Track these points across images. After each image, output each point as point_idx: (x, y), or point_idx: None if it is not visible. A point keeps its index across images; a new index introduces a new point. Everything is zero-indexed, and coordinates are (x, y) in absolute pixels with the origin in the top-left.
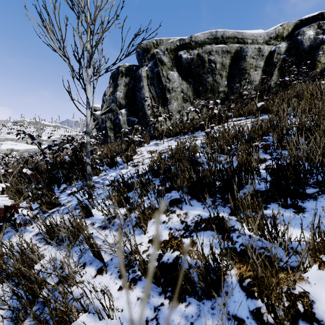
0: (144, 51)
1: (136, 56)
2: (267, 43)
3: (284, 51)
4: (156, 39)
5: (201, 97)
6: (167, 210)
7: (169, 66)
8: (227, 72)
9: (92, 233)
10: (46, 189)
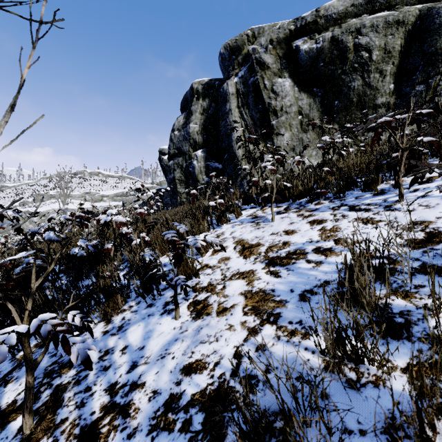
0: (233, 51)
1: (220, 62)
2: None
3: None
4: (252, 29)
5: (337, 119)
6: None
7: (276, 70)
8: (395, 64)
9: None
10: None
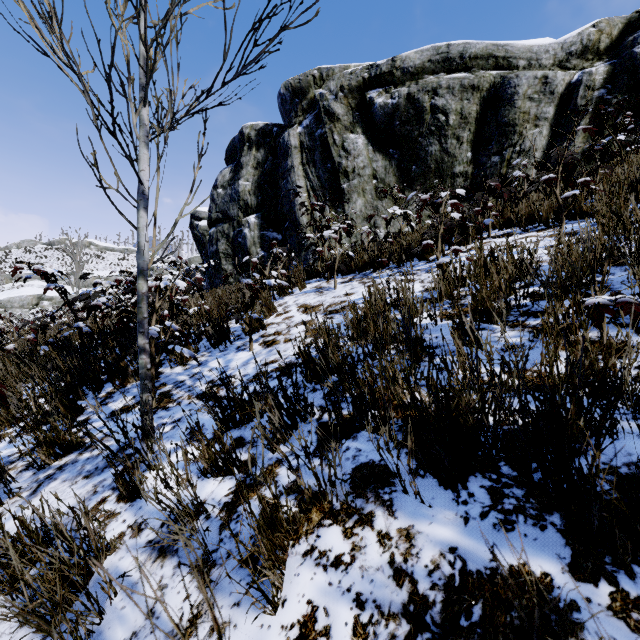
0: (296, 93)
1: (279, 105)
2: (563, 67)
3: (601, 80)
4: (319, 69)
5: (415, 186)
6: (348, 511)
7: (348, 124)
8: (472, 132)
9: (124, 573)
10: (60, 402)
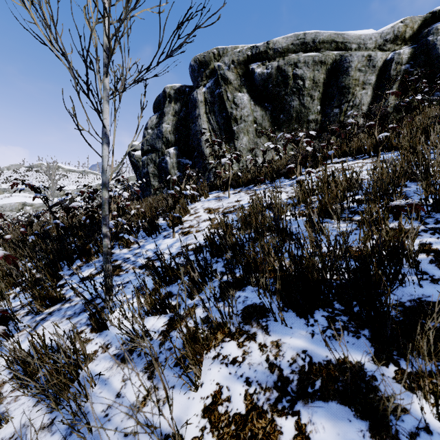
0: (201, 65)
1: (190, 72)
2: (381, 49)
3: (406, 58)
4: (217, 48)
5: (282, 129)
6: (240, 332)
7: (237, 86)
8: (320, 92)
9: (100, 372)
10: (47, 271)
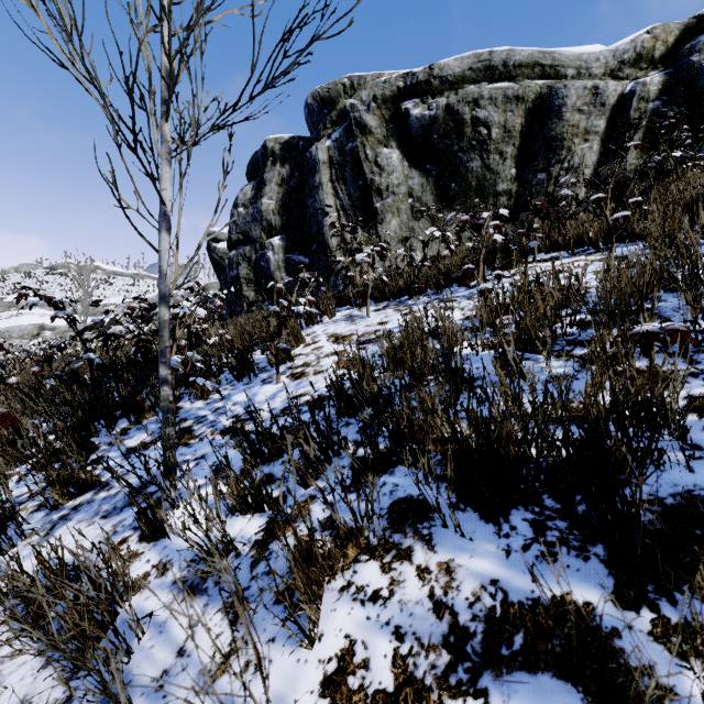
0: (324, 103)
1: (306, 116)
2: (615, 76)
3: (656, 92)
4: (350, 77)
5: (454, 206)
6: (385, 546)
7: (381, 137)
8: (516, 146)
9: (152, 612)
10: (72, 438)
